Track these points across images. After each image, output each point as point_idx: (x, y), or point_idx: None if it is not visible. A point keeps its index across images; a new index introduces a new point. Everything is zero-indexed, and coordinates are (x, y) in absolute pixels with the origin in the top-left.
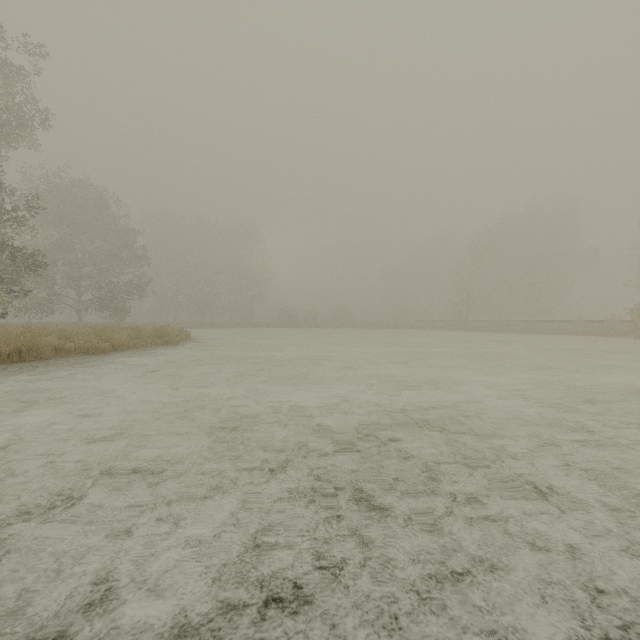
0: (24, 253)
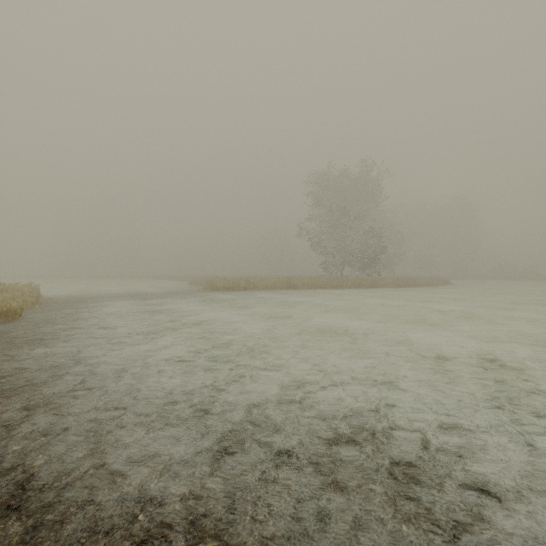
0: (384, 250)
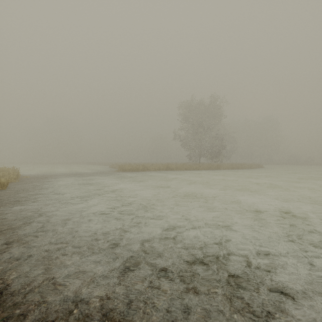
0: (224, 147)
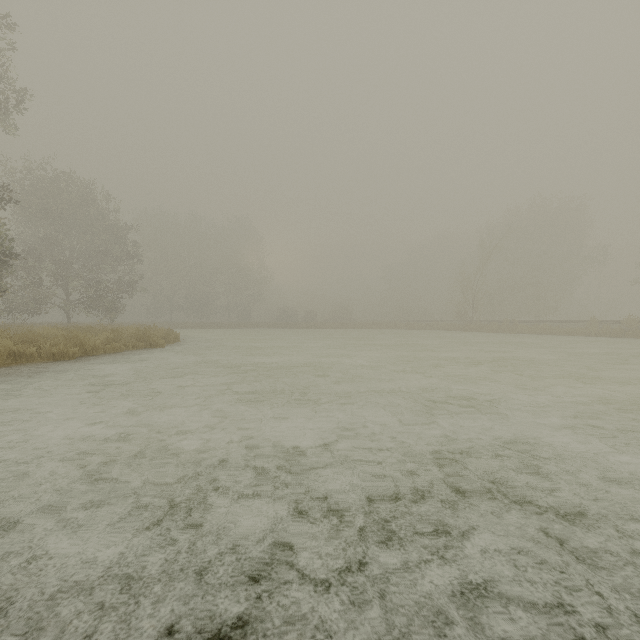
0: None
